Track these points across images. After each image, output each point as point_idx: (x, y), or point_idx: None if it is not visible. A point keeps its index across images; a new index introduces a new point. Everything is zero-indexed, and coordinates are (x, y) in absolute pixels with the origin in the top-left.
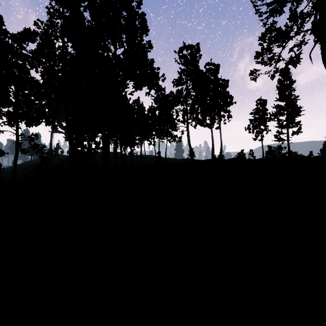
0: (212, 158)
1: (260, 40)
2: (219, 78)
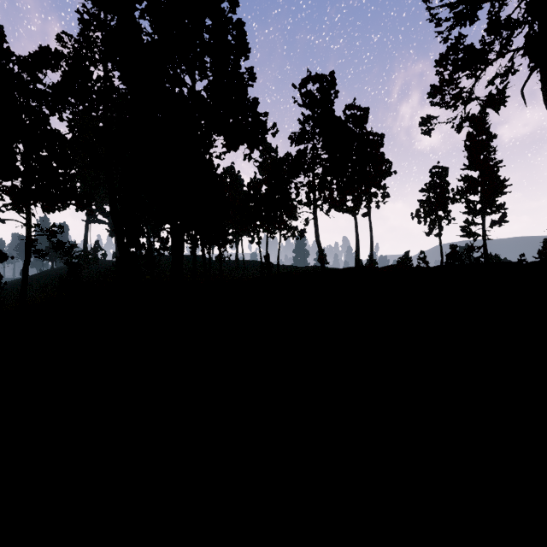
0: (357, 266)
1: (438, 66)
2: (369, 131)
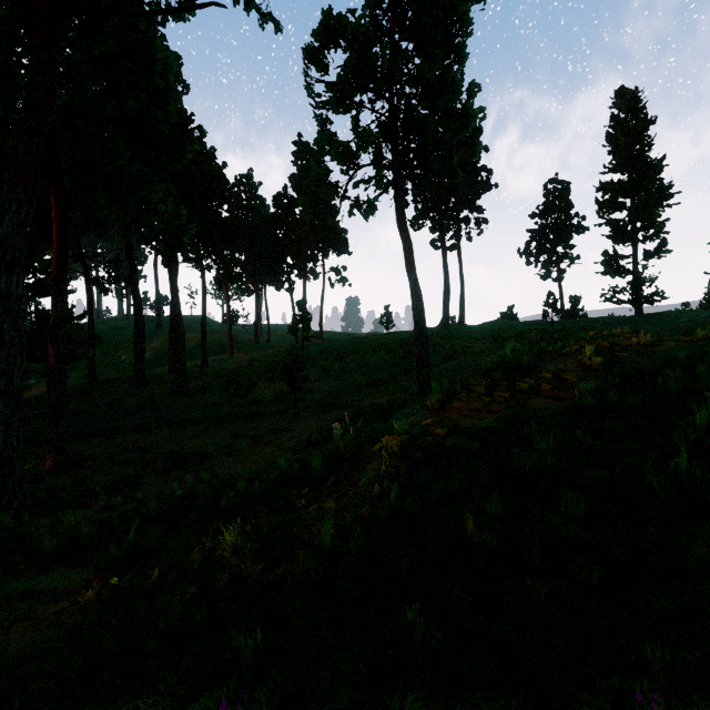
0: (445, 320)
1: None
2: None
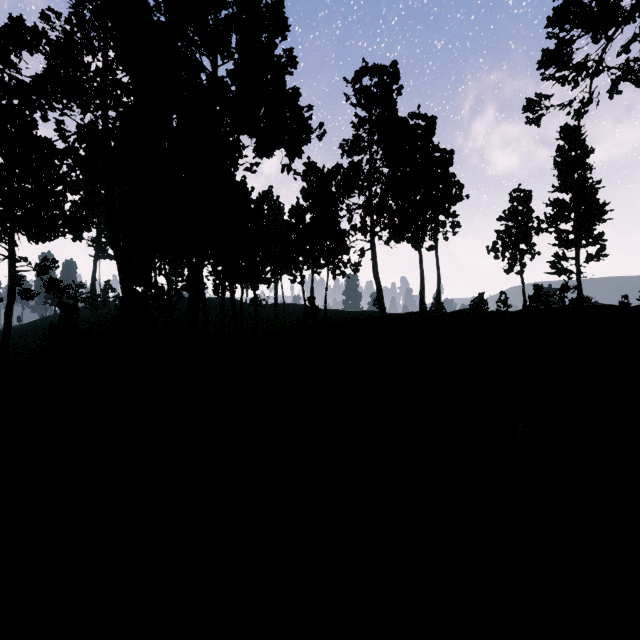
0: (421, 310)
1: (550, 26)
2: (436, 145)
